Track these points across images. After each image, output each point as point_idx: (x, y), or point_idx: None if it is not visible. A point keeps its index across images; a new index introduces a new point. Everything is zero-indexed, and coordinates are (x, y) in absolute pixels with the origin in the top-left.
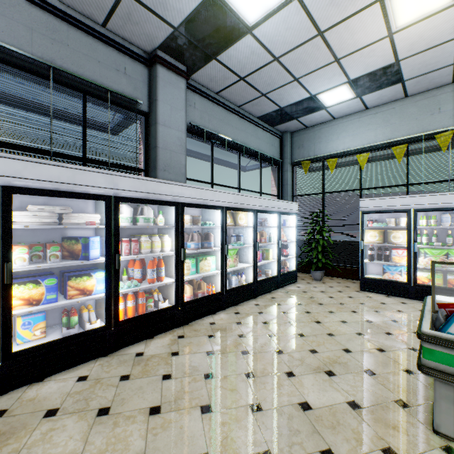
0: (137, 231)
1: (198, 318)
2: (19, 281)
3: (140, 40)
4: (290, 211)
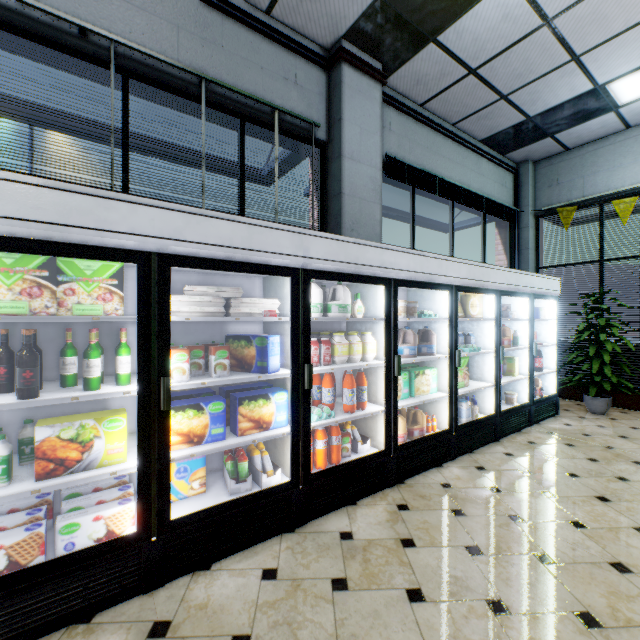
0: (319, 326)
1: (416, 473)
2: (176, 406)
3: (317, 28)
4: (548, 292)
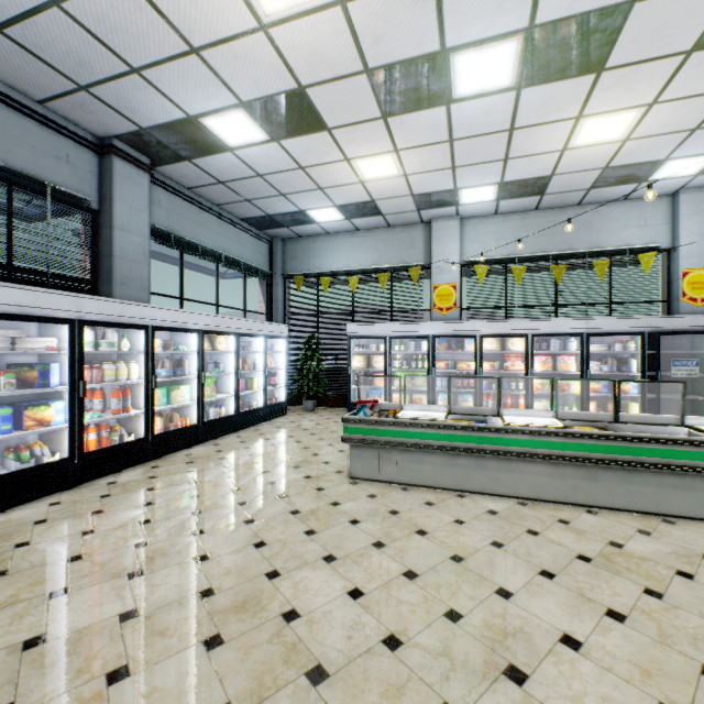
0: (92, 357)
1: (171, 453)
2: None
3: (90, 125)
4: (279, 334)
